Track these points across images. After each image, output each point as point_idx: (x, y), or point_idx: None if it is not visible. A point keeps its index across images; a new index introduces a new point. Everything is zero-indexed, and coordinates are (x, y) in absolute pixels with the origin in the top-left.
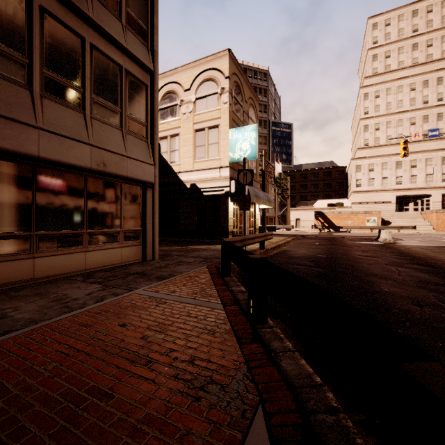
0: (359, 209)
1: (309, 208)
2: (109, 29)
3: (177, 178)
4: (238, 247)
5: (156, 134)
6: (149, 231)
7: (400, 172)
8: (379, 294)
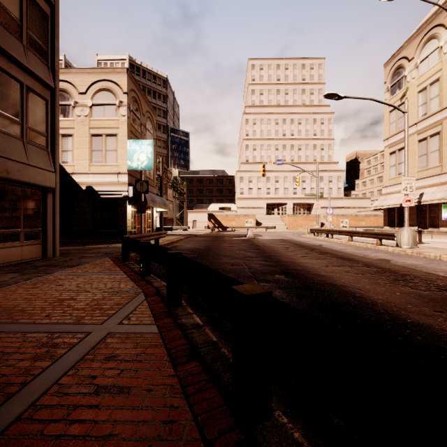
0: (242, 213)
1: (204, 210)
2: (12, 51)
3: (70, 179)
4: (135, 240)
5: (57, 145)
6: (49, 231)
7: (269, 185)
8: (218, 263)
